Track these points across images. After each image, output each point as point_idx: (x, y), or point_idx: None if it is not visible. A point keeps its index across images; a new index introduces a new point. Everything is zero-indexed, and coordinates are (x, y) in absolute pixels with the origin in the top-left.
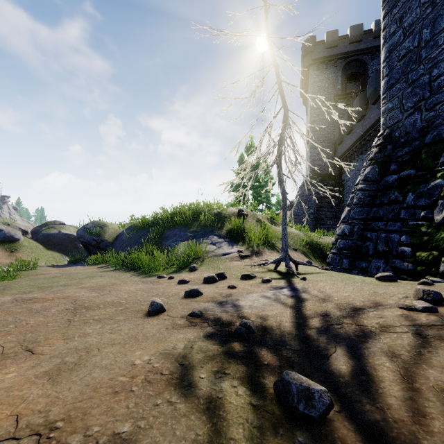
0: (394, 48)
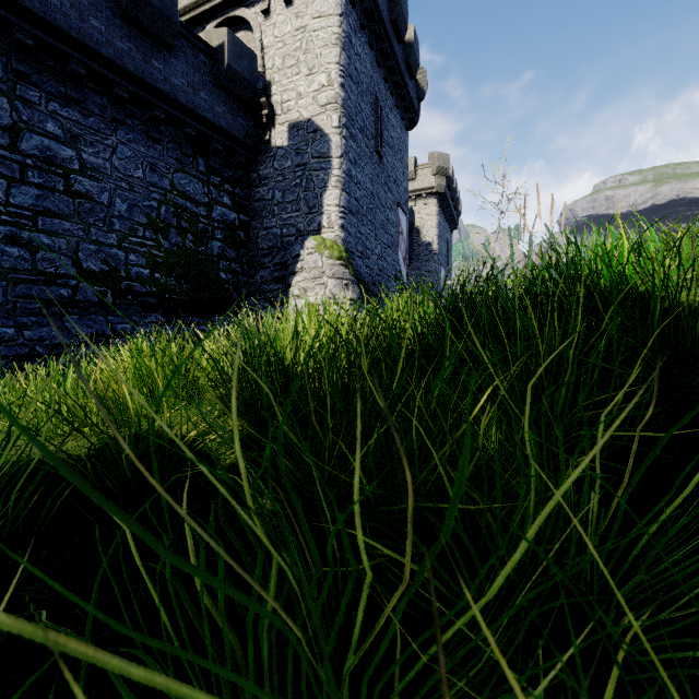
0: (352, 178)
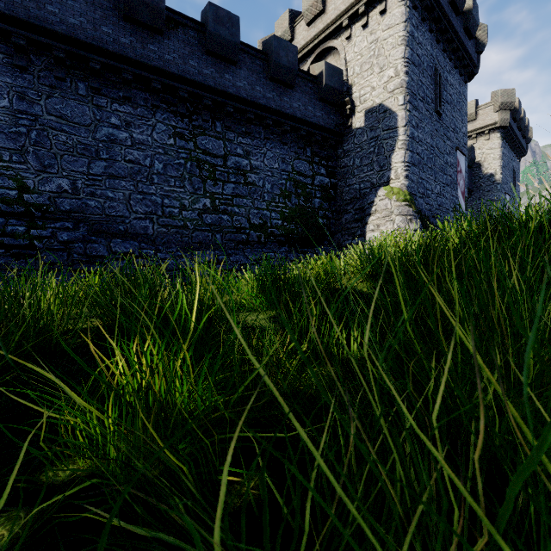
0: (414, 139)
